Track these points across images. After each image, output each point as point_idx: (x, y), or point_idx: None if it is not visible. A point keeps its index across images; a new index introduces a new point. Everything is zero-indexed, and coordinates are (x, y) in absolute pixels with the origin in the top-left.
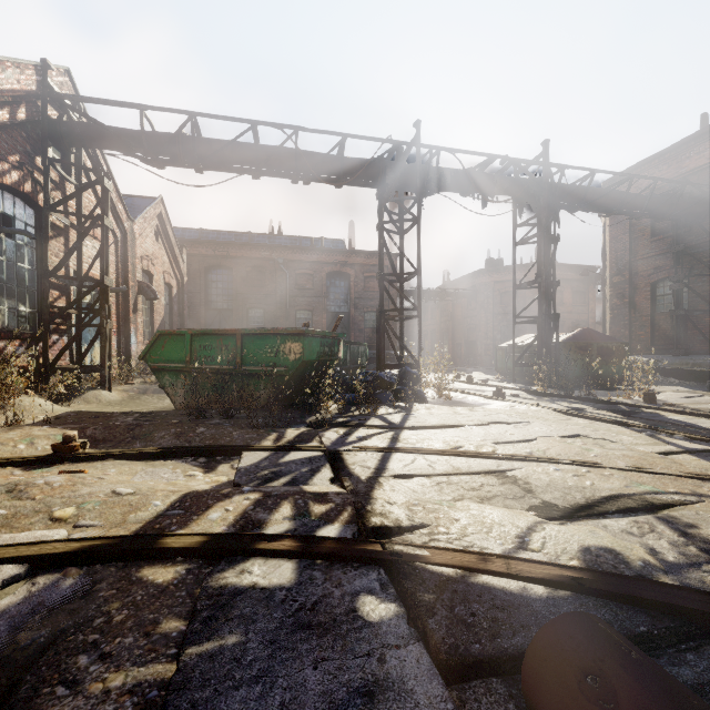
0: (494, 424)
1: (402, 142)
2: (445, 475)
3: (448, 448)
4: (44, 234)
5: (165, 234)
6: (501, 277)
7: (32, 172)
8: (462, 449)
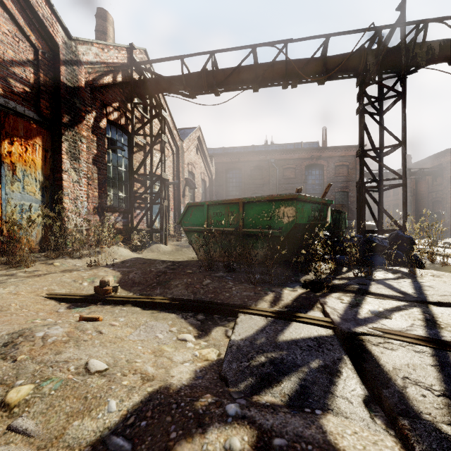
0: None
1: (384, 26)
2: None
3: None
4: (131, 149)
5: (202, 149)
6: None
7: (125, 112)
8: None
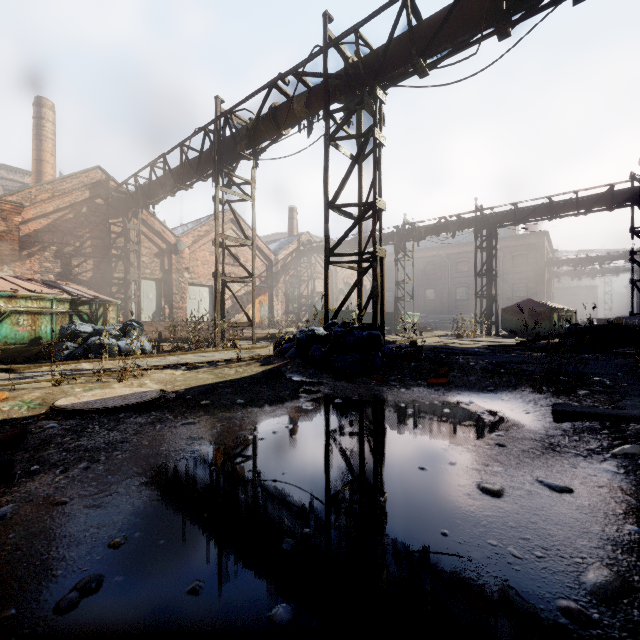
0: None
1: (396, 226)
2: None
3: None
4: (300, 284)
5: None
6: None
7: (297, 269)
8: None
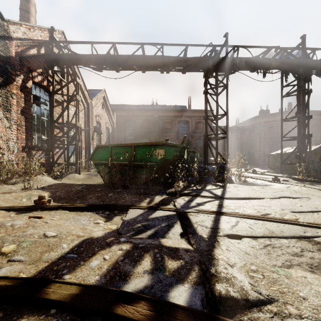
0: (283, 198)
1: (217, 45)
2: (265, 237)
3: (259, 214)
4: (52, 104)
5: (106, 106)
6: (268, 119)
7: (47, 76)
8: (270, 216)
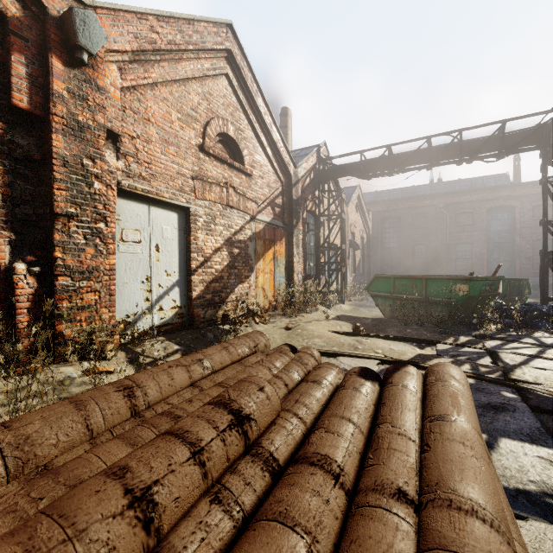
0: None
1: None
2: None
3: None
4: (318, 228)
5: (360, 206)
6: None
7: (315, 200)
8: None
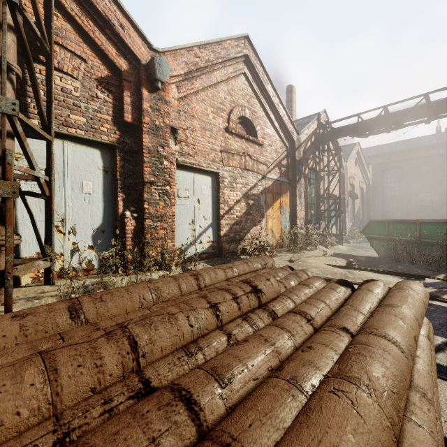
0: None
1: None
2: None
3: None
4: (319, 182)
5: (360, 160)
6: None
7: (315, 159)
8: None
